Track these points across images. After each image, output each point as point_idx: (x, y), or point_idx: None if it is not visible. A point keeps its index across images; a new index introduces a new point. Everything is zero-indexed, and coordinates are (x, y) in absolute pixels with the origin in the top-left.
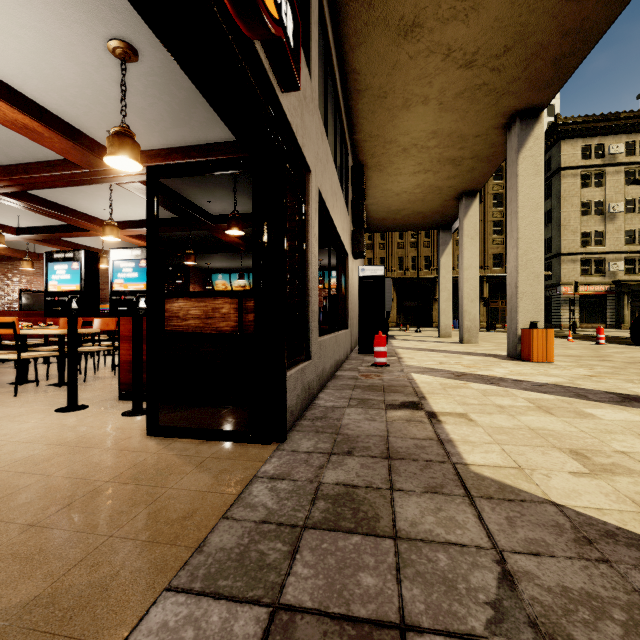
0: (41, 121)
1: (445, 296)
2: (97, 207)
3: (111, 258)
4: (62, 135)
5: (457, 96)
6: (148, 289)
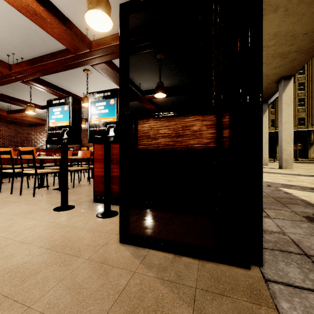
0: (44, 6)
1: (264, 141)
2: (80, 92)
3: (89, 100)
4: (58, 20)
5: (300, 2)
6: (121, 112)
